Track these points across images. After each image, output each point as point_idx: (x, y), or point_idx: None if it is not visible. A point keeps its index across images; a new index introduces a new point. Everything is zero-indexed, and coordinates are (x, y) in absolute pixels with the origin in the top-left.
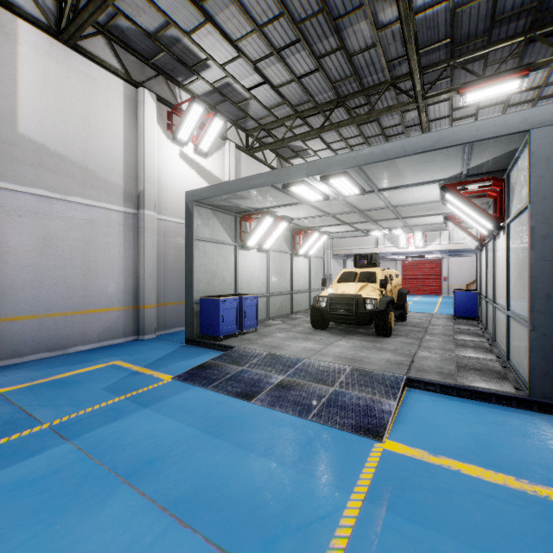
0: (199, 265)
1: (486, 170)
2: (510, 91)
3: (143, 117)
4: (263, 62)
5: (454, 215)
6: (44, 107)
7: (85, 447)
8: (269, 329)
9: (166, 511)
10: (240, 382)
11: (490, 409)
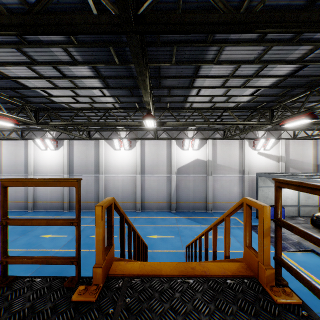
0: (260, 195)
1: None
2: None
3: (244, 148)
4: None
5: None
6: (221, 156)
7: None
8: (290, 221)
9: (237, 240)
10: None
11: None
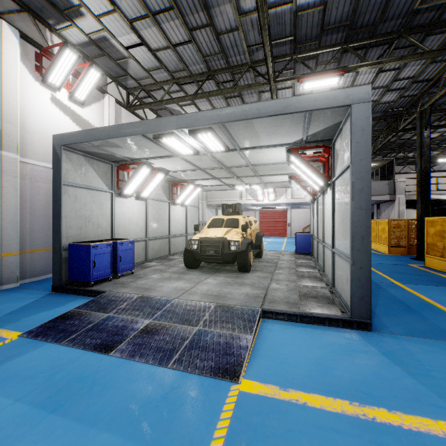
0: (69, 211)
1: (319, 139)
2: (332, 85)
3: (1, 51)
4: (139, 23)
5: (296, 175)
6: None
7: None
8: (145, 271)
9: None
10: (102, 331)
11: (325, 331)
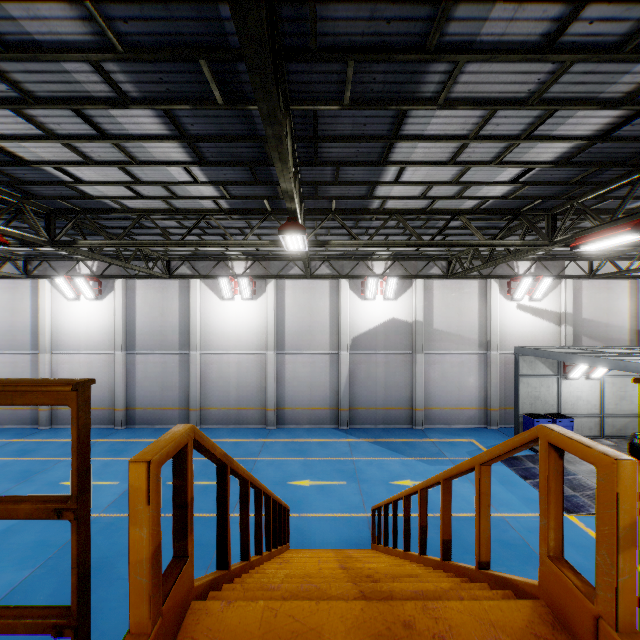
0: (523, 393)
1: None
2: None
3: (489, 296)
4: None
5: None
6: (442, 313)
7: None
8: None
9: None
10: (527, 472)
11: None
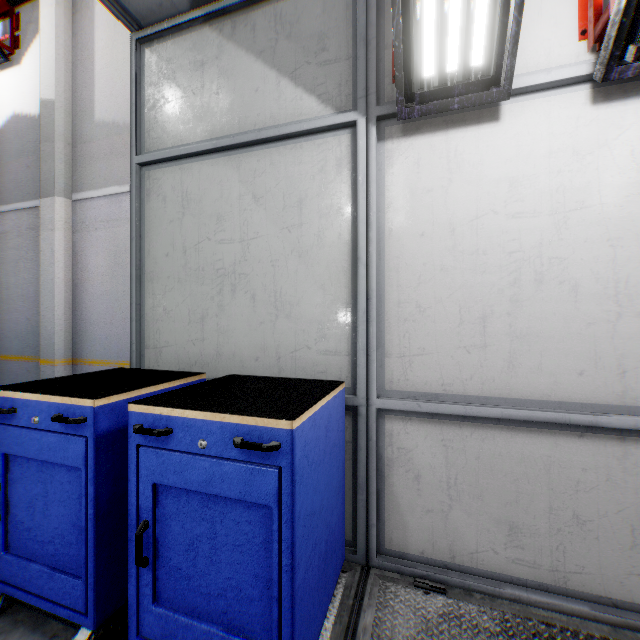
0: (163, 254)
1: None
2: None
3: None
4: None
5: None
6: (115, 69)
7: None
8: None
9: None
10: None
11: None
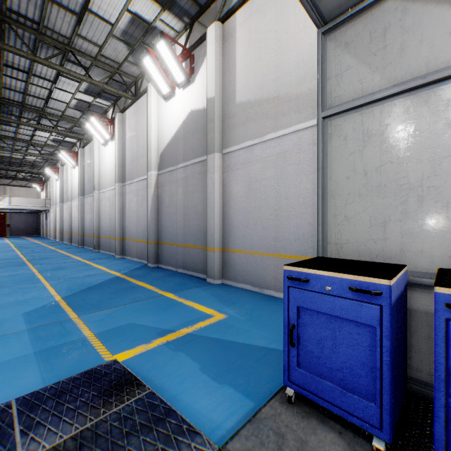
0: (343, 178)
1: None
2: None
3: None
4: None
5: None
6: (249, 68)
7: (6, 335)
8: None
9: None
10: None
11: None
